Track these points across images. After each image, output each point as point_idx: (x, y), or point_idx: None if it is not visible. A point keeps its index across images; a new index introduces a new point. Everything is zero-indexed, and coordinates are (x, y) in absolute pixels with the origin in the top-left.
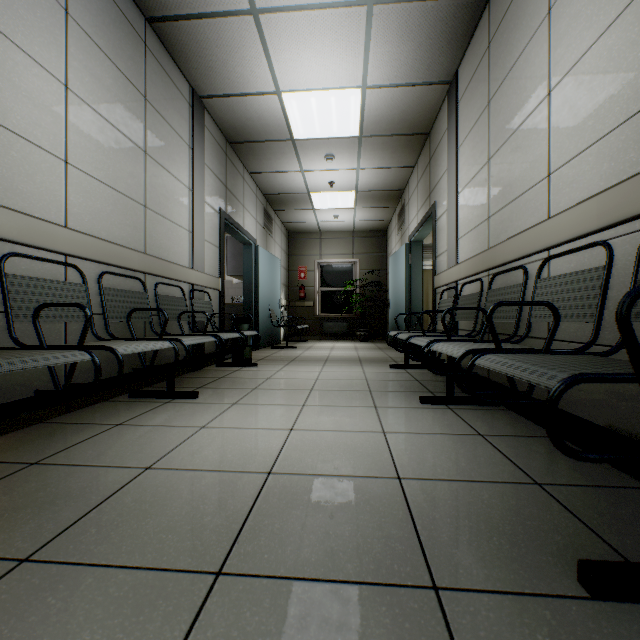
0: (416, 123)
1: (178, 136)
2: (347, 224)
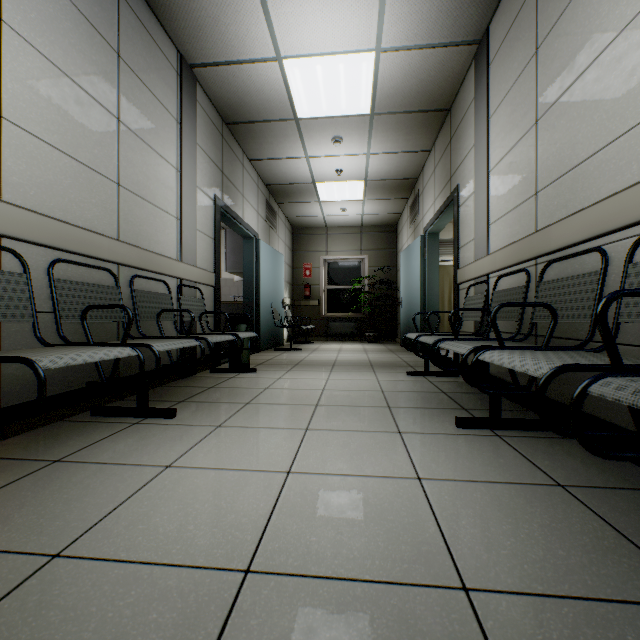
0: (436, 96)
1: (162, 107)
2: (355, 218)
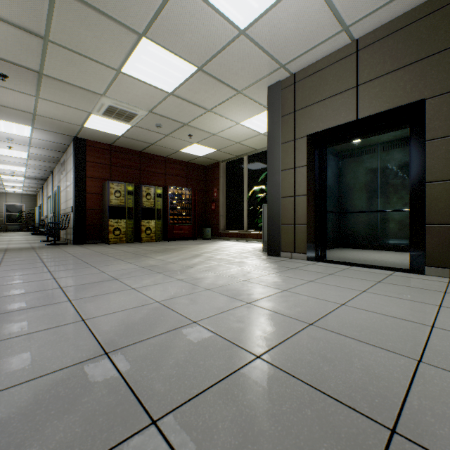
0: (38, 187)
1: None
2: (20, 193)
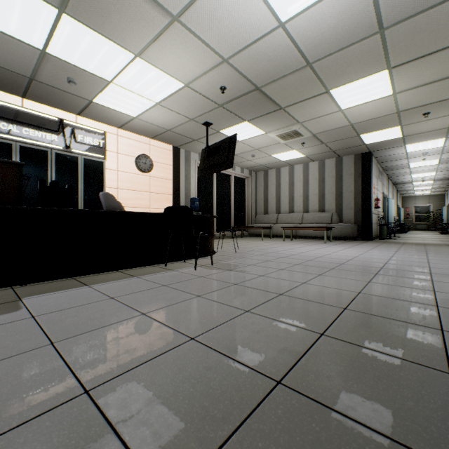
0: (445, 187)
1: (395, 198)
2: (426, 194)
